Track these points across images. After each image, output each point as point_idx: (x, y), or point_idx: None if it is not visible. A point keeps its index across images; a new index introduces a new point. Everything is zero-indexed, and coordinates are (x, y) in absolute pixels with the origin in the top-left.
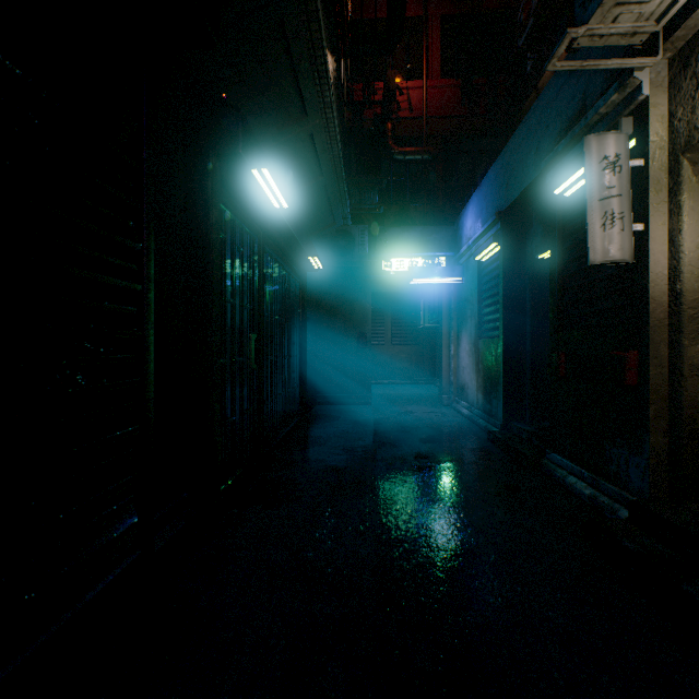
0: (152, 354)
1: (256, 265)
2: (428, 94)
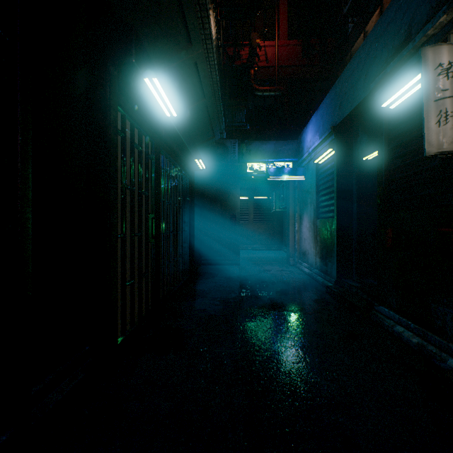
0: (29, 231)
1: (153, 162)
2: (279, 50)
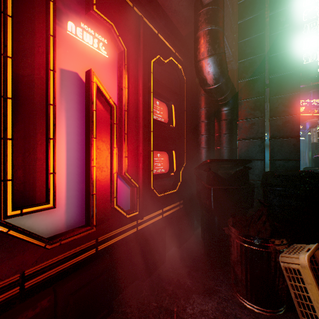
0: None
1: None
2: None
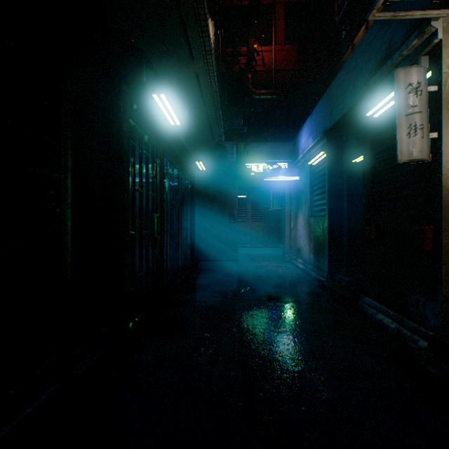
0: (68, 228)
1: (158, 166)
2: (276, 55)
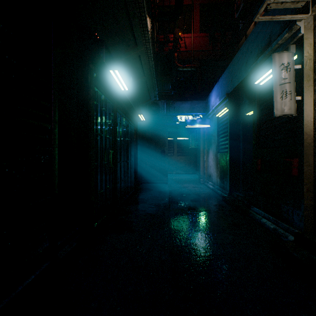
0: (56, 160)
1: (113, 118)
2: (194, 40)
